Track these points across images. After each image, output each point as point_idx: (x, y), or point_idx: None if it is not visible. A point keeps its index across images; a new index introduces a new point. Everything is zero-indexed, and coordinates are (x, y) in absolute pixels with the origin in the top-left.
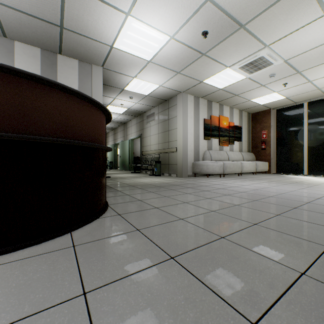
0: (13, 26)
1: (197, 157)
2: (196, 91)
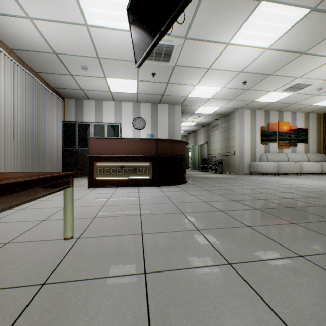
0: (142, 98)
1: (254, 159)
2: (251, 106)
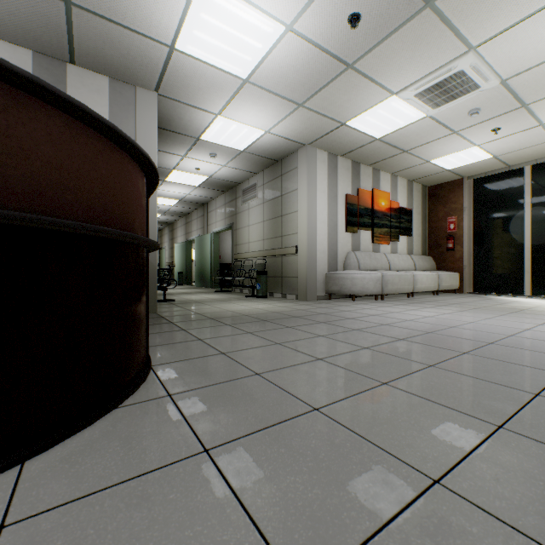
0: None
1: (334, 264)
2: (333, 143)
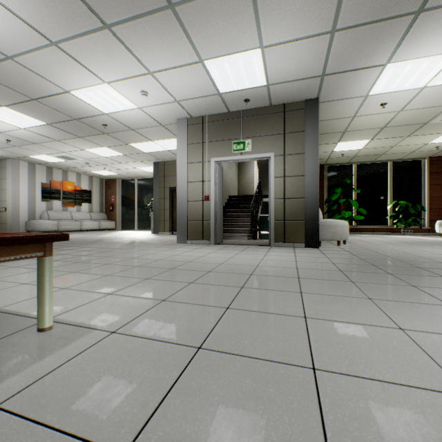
0: None
1: (33, 217)
2: (28, 160)
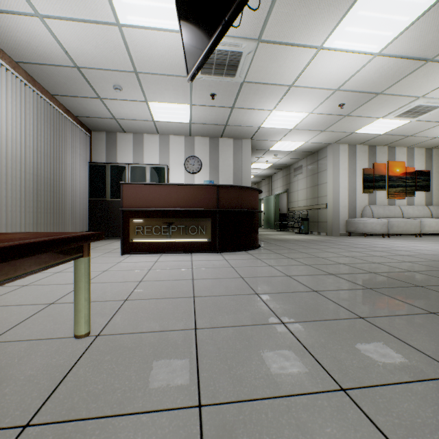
0: (197, 130)
1: (353, 214)
2: (349, 140)
